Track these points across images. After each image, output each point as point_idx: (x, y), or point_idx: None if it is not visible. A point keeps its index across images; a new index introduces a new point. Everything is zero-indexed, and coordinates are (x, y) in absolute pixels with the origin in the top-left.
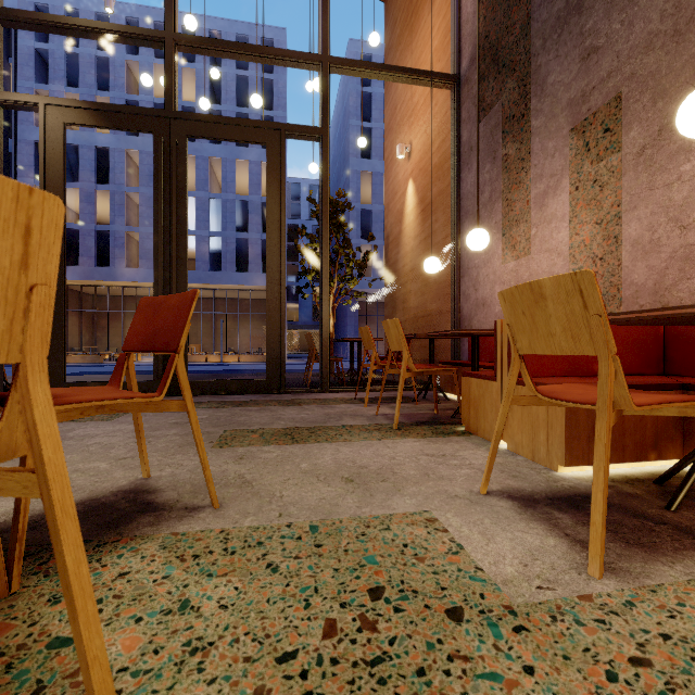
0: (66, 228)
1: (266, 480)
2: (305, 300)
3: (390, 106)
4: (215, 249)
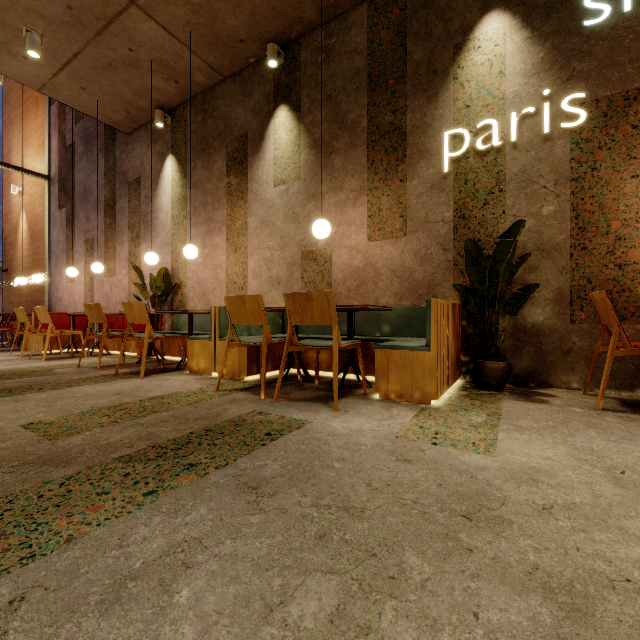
0: None
1: None
2: None
3: (8, 144)
4: None
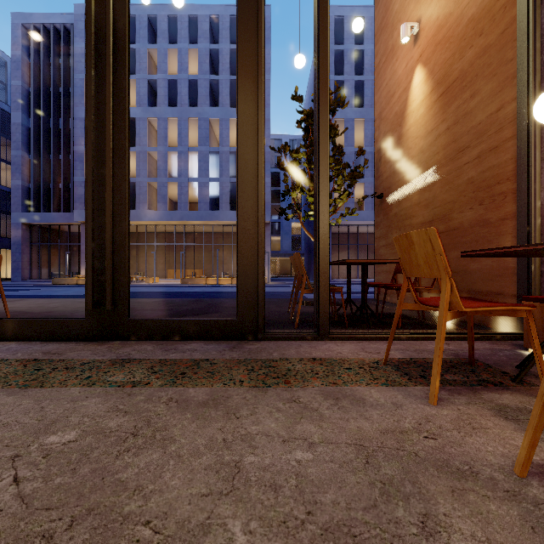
0: None
1: None
2: (286, 233)
3: (383, 2)
4: (214, 193)
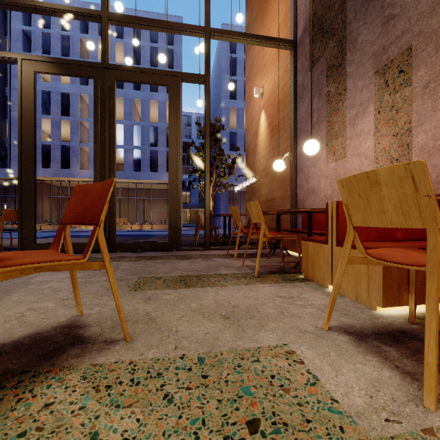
0: (42, 144)
1: (166, 317)
2: (194, 190)
3: (249, 64)
4: (137, 157)
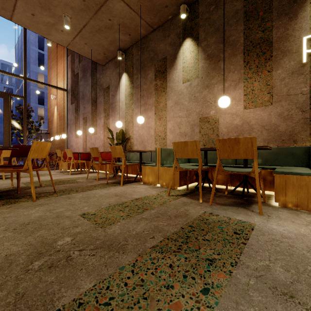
0: None
1: (21, 173)
2: None
3: (49, 77)
4: None
